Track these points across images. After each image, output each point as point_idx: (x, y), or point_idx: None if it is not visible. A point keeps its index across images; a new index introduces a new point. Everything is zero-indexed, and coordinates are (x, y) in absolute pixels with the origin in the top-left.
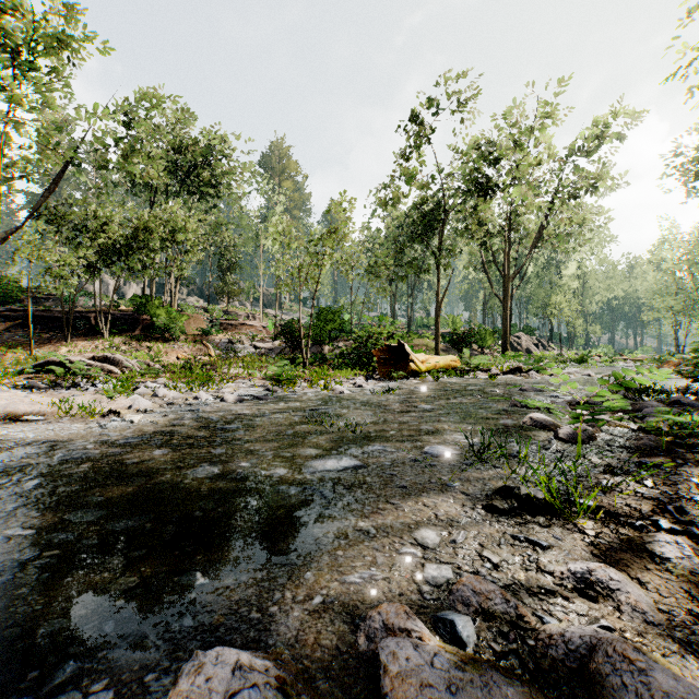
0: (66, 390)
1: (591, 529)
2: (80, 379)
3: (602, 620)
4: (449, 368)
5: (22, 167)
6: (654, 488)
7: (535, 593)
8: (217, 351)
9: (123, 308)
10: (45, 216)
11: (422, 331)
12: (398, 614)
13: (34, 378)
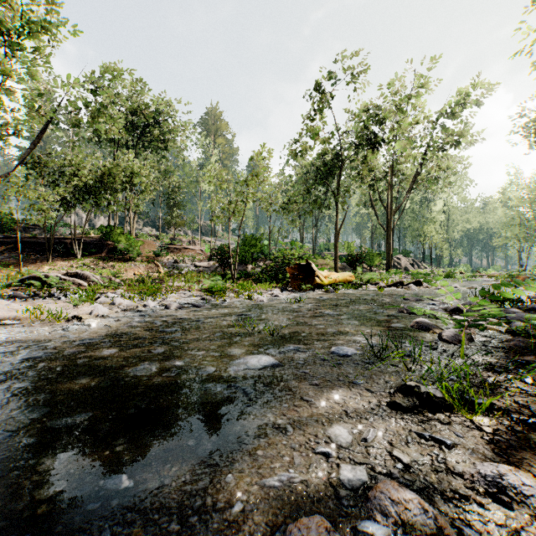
0: (42, 299)
1: (488, 426)
2: (55, 290)
3: (522, 532)
4: (346, 282)
5: (14, 126)
6: (534, 385)
7: (450, 498)
8: (165, 268)
9: (93, 236)
10: (31, 164)
11: (324, 254)
12: (319, 532)
13: (19, 290)
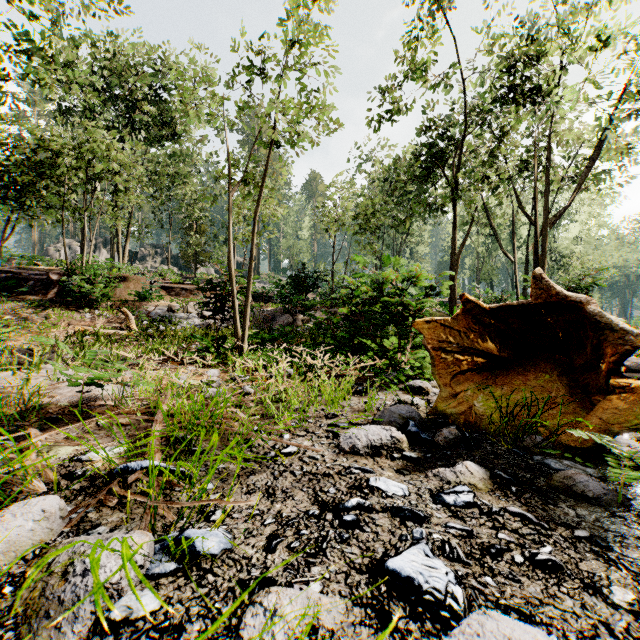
0: None
1: None
2: None
3: None
4: None
5: None
6: None
7: None
8: (145, 321)
9: (45, 267)
10: None
11: None
12: None
13: None
